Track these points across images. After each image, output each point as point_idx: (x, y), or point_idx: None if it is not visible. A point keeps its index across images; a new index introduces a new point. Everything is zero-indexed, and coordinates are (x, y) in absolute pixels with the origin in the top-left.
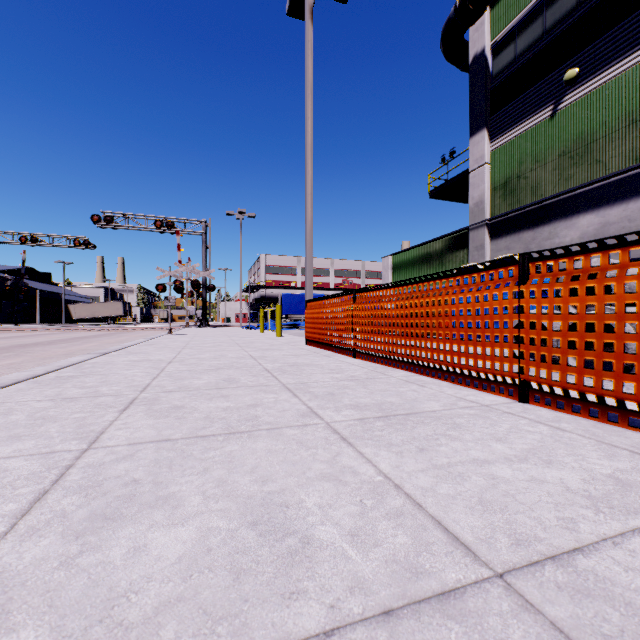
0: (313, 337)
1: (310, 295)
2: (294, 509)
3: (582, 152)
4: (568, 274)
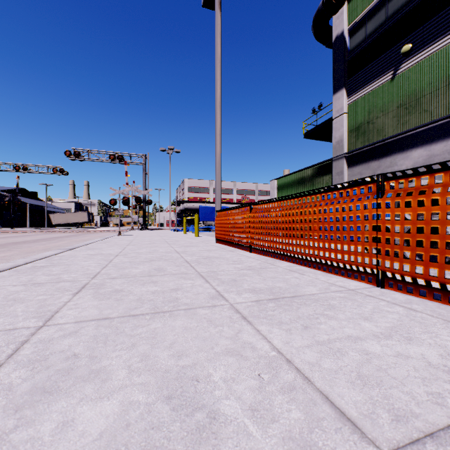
0: (221, 237)
1: (219, 207)
2: (203, 383)
3: (414, 104)
4: (416, 189)
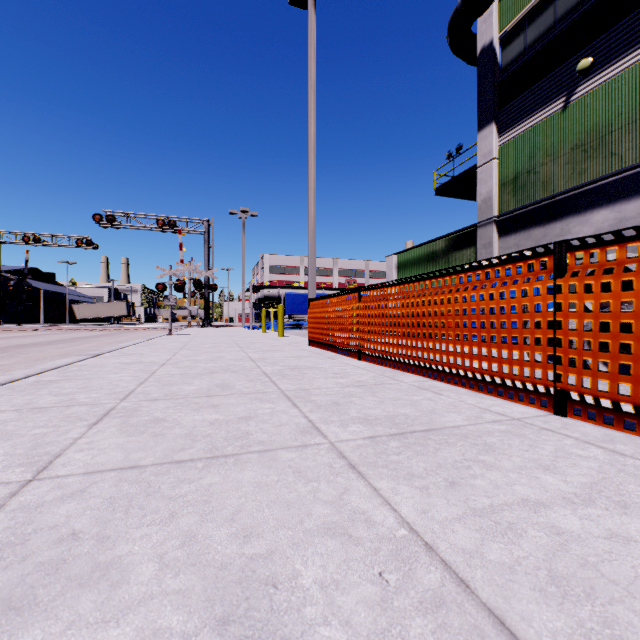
0: (316, 338)
1: (313, 294)
2: (285, 591)
3: (596, 145)
4: (619, 264)
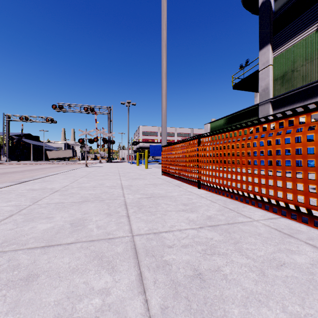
0: (166, 170)
1: (164, 143)
2: None
3: None
4: None
